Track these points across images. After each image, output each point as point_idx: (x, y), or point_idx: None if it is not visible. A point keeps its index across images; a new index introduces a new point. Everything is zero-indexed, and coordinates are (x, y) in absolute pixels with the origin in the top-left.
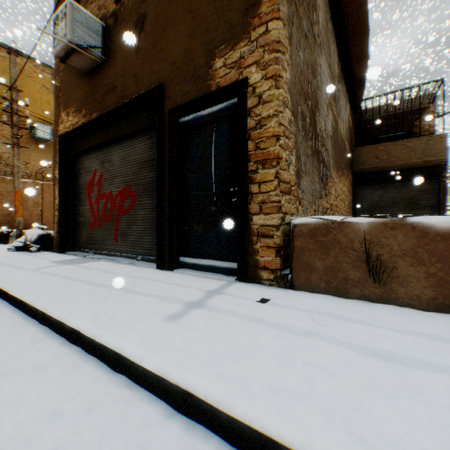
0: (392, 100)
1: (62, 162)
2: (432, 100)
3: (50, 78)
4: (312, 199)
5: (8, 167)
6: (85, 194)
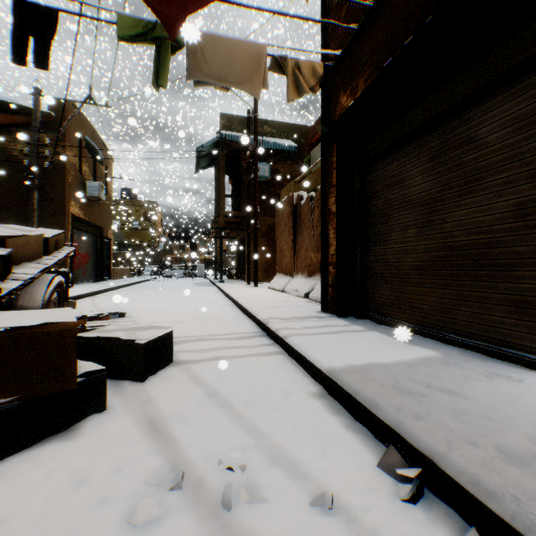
0: None
1: (74, 231)
2: None
3: None
4: None
5: None
6: None
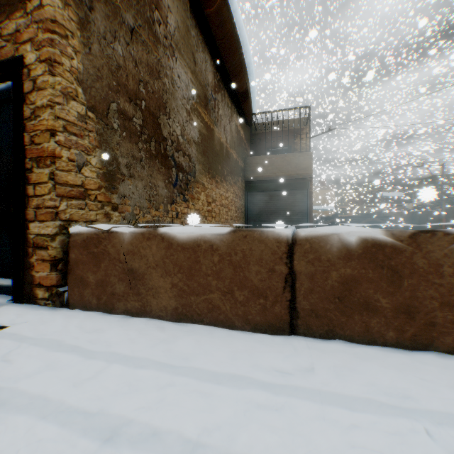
0: (277, 118)
1: None
2: (307, 123)
3: None
4: (150, 204)
5: None
6: None
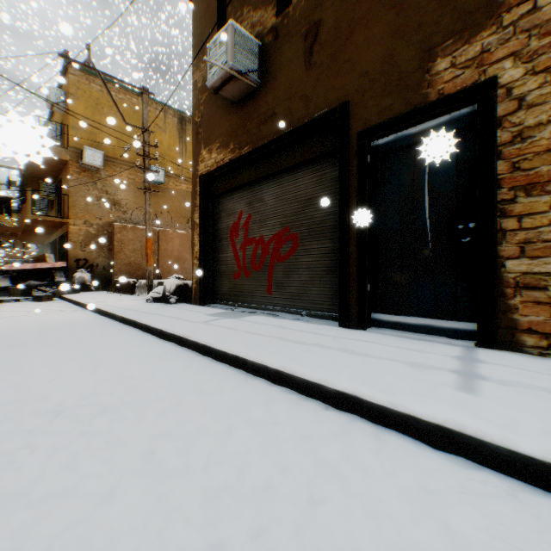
0: None
1: (203, 205)
2: None
3: (161, 116)
4: None
5: (124, 214)
6: (226, 239)
